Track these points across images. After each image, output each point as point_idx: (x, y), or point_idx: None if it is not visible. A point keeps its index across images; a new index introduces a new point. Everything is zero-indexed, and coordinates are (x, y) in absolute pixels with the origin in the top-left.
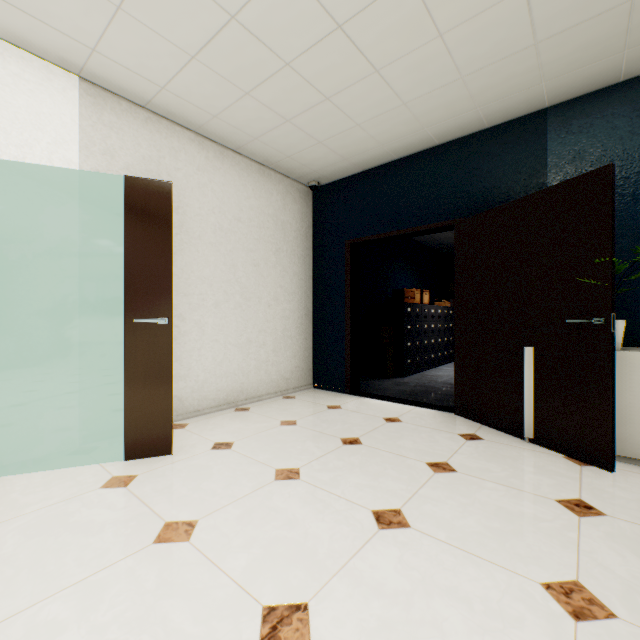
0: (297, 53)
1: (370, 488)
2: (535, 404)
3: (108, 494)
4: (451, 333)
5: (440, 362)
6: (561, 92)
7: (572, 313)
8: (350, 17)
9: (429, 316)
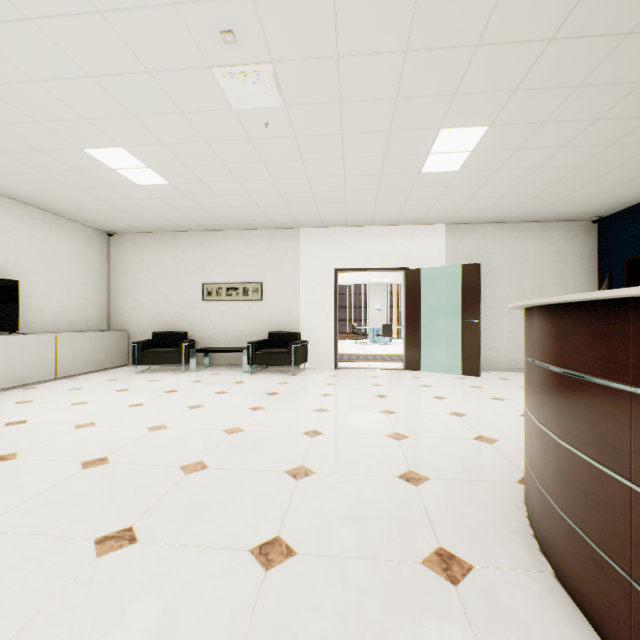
0: (537, 193)
1: None
2: None
3: (455, 379)
4: None
5: None
6: None
7: None
8: (558, 180)
9: None
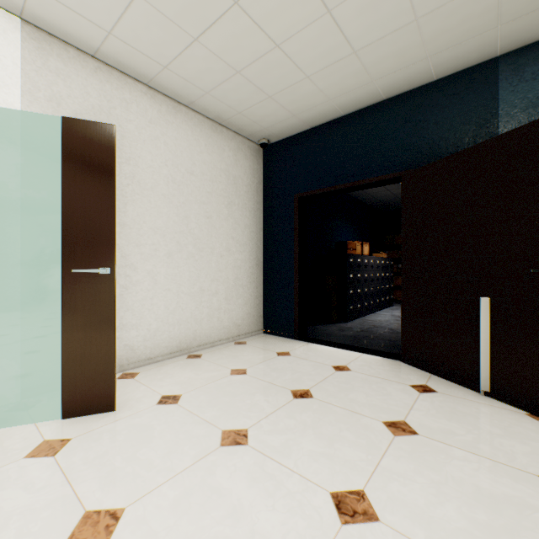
0: None
1: (326, 458)
2: (492, 356)
3: (30, 467)
4: (387, 281)
5: (378, 307)
6: (515, 38)
7: (537, 262)
8: None
9: (369, 266)
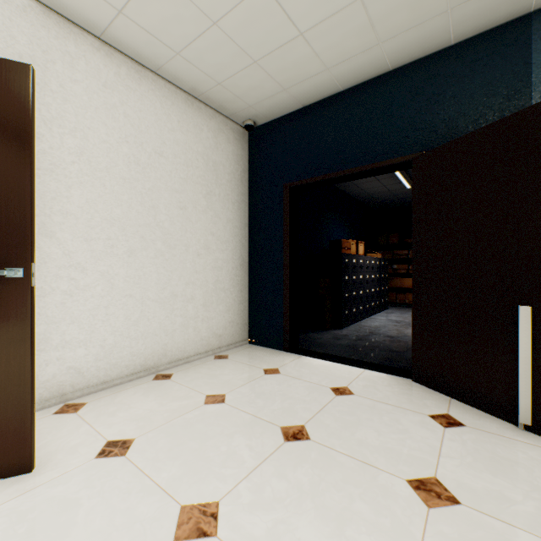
0: None
1: None
2: (535, 381)
3: None
4: (382, 283)
5: (373, 311)
6: None
7: None
8: None
9: (364, 267)
